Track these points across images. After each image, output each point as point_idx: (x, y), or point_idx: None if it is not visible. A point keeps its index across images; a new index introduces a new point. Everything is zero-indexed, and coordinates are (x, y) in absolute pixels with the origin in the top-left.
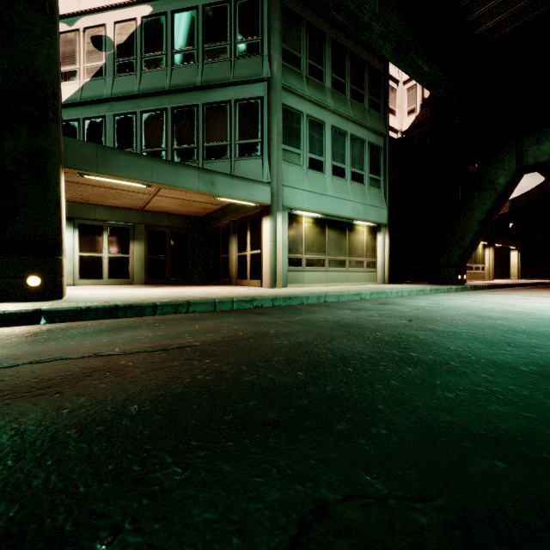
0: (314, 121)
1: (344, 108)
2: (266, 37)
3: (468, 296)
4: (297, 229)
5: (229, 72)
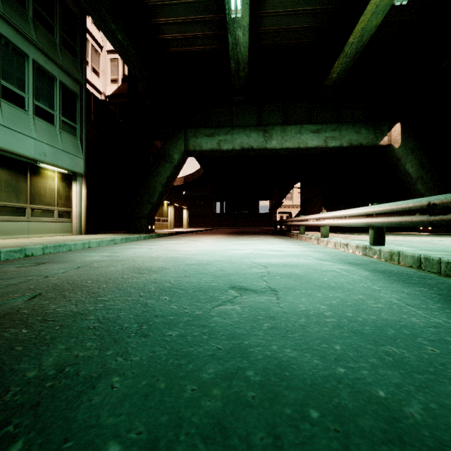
0: None
1: (22, 23)
2: None
3: (150, 243)
4: None
5: None
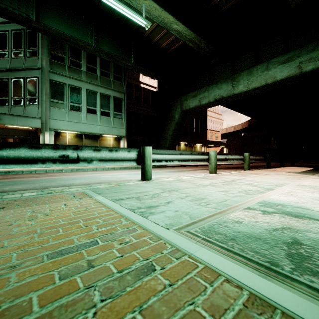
0: (74, 87)
1: (94, 81)
2: (40, 48)
3: (117, 170)
4: (63, 139)
5: (22, 64)
